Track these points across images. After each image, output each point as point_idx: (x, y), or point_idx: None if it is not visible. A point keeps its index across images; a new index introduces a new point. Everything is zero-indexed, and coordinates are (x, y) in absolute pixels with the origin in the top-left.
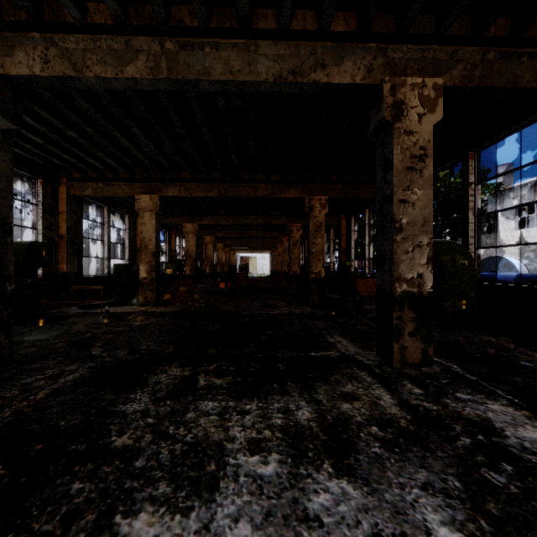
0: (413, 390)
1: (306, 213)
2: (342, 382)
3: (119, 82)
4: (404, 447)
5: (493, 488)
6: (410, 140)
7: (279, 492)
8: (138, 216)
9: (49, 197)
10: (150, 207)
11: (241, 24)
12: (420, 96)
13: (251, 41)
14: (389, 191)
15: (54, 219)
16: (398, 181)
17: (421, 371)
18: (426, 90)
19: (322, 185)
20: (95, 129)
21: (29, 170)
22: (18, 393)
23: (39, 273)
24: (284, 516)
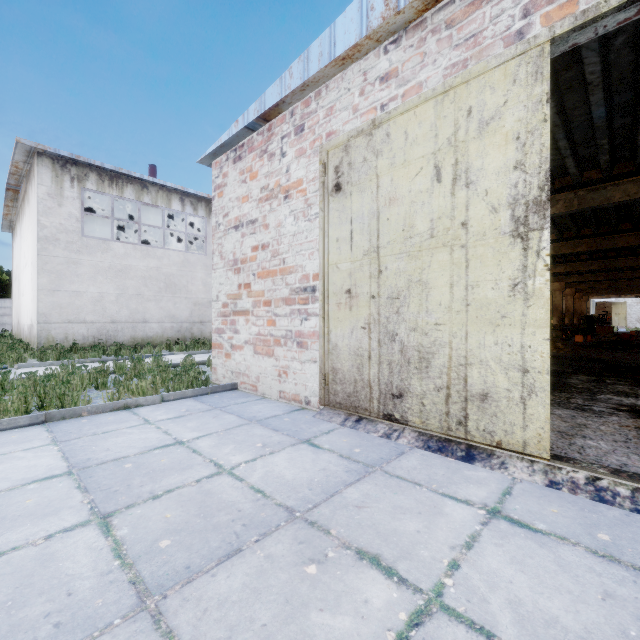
0: None
1: None
2: None
3: None
4: None
5: None
6: None
7: None
8: None
9: None
10: None
11: (637, 168)
12: None
13: None
14: None
15: None
16: None
17: None
18: None
19: None
20: None
21: None
22: None
23: None
24: None
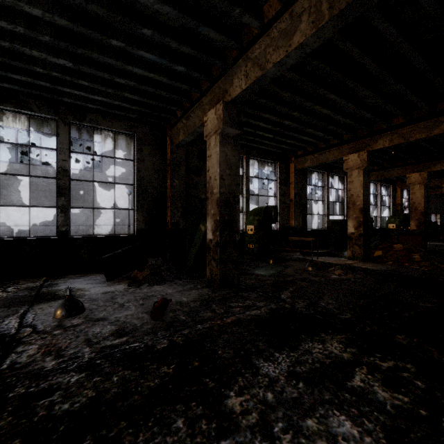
0: None
1: None
2: None
3: (290, 57)
4: None
5: None
6: None
7: None
8: None
9: (283, 173)
10: (357, 165)
11: None
12: None
13: None
14: None
15: (286, 188)
16: None
17: None
18: None
19: None
20: (299, 111)
21: (271, 158)
22: (222, 312)
23: (277, 226)
24: None
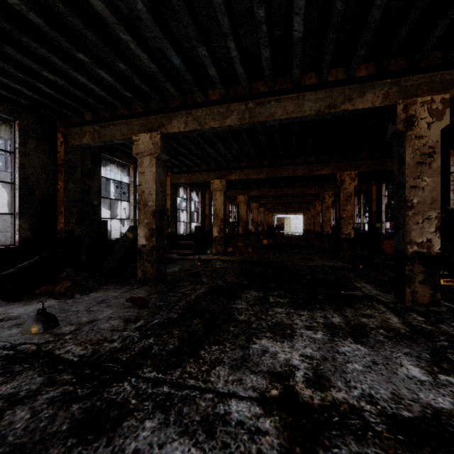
0: (416, 318)
1: (337, 186)
2: (363, 308)
3: (221, 128)
4: (398, 340)
5: (450, 361)
6: (420, 142)
7: (324, 343)
8: (206, 192)
9: None
10: (220, 188)
11: (294, 85)
12: (429, 110)
13: (300, 94)
14: (403, 180)
15: None
16: (409, 173)
17: (429, 309)
18: (434, 104)
19: (352, 163)
20: (195, 145)
21: None
22: (182, 295)
23: None
24: (327, 350)
